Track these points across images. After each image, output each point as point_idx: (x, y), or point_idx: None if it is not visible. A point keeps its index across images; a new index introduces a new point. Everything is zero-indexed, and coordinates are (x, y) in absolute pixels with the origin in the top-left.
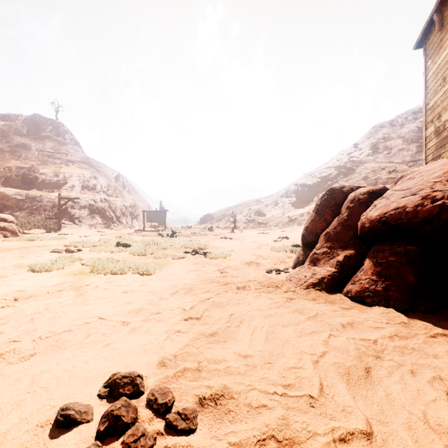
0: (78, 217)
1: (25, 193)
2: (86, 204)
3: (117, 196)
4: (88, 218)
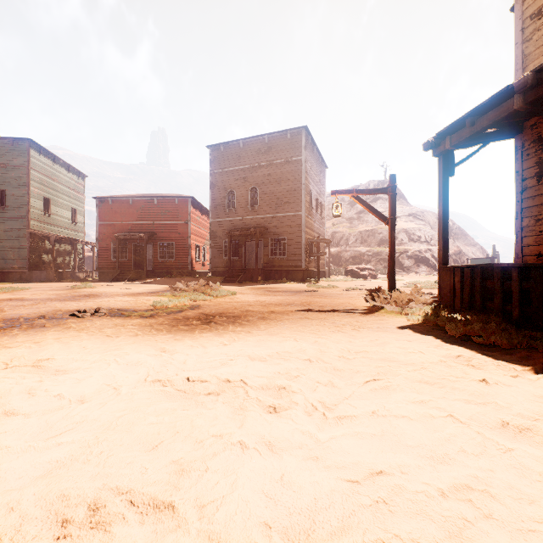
0: (406, 266)
1: (371, 250)
2: (412, 255)
3: None
4: (414, 266)
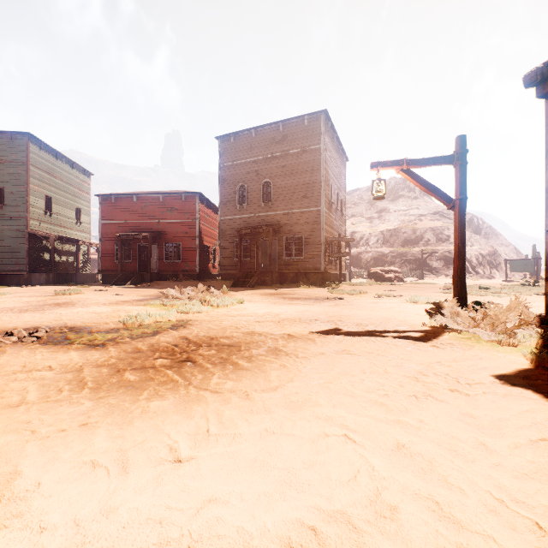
0: (435, 268)
1: (395, 251)
2: (441, 256)
3: (472, 244)
4: (443, 268)
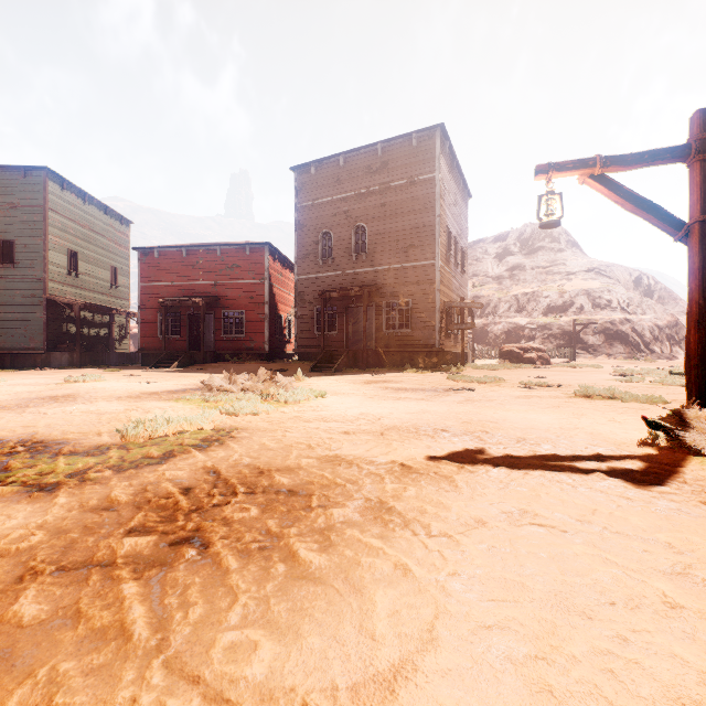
0: (591, 345)
1: (535, 321)
2: (600, 328)
3: (644, 312)
4: (604, 345)
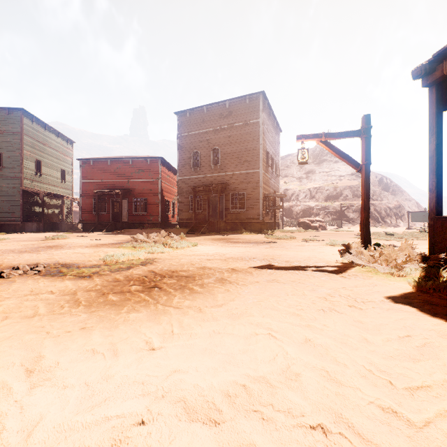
0: (351, 218)
1: (320, 204)
2: (356, 208)
3: (381, 199)
4: (358, 219)
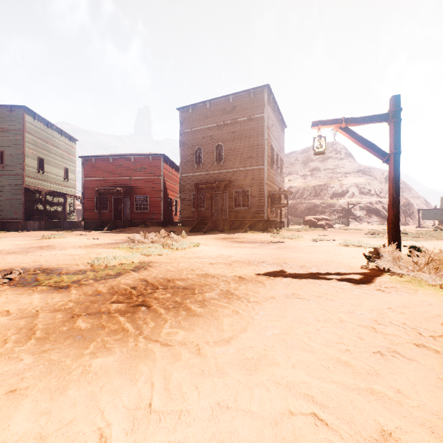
0: (358, 216)
1: (325, 202)
2: (363, 206)
3: None
4: (366, 217)
